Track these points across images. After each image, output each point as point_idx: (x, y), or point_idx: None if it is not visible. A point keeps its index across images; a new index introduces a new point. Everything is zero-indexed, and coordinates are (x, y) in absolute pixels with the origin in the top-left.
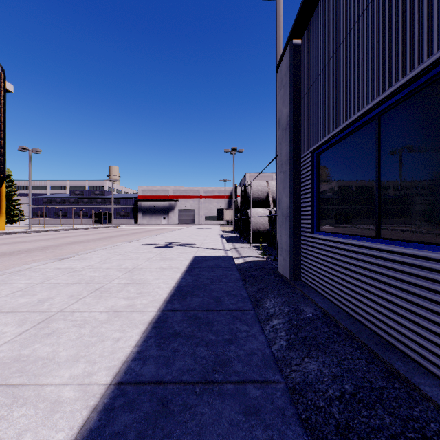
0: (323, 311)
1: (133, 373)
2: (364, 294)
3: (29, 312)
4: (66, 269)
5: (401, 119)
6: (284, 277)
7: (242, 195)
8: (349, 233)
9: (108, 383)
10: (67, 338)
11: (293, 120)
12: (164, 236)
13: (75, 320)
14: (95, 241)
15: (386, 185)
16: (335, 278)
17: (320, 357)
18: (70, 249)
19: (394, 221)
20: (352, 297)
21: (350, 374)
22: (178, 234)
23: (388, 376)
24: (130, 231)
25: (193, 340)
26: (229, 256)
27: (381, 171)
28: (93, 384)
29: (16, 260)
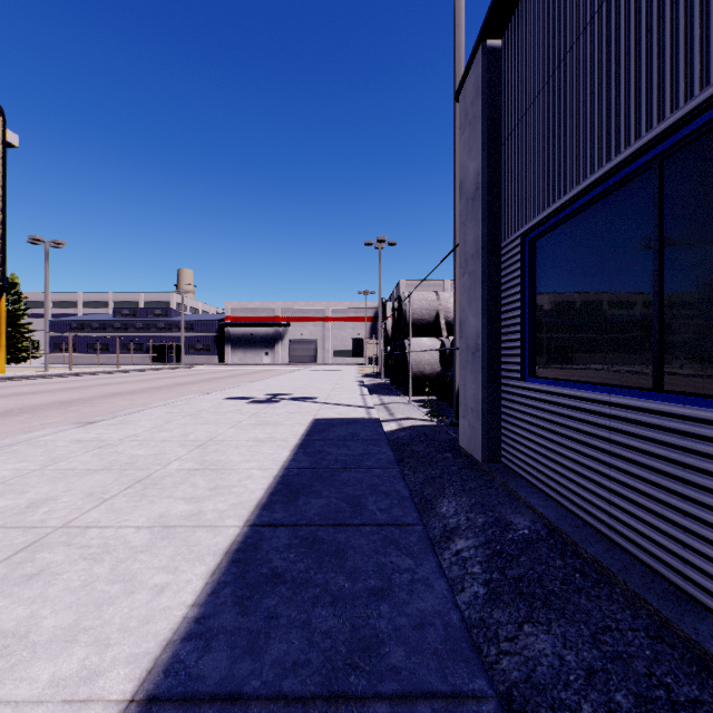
0: (548, 523)
1: (182, 673)
2: (630, 497)
3: (6, 528)
4: (91, 443)
5: (711, 163)
6: (470, 456)
7: (394, 316)
8: (596, 381)
9: (127, 700)
10: (64, 586)
11: (487, 181)
12: (266, 383)
13: (87, 544)
14: (150, 392)
15: (675, 290)
16: (570, 464)
17: (555, 623)
18: (107, 406)
19: (693, 360)
20: (604, 500)
21: (621, 666)
22: (289, 379)
23: (699, 672)
24: (210, 375)
25: (307, 591)
26: (373, 419)
27: (664, 265)
28: (94, 702)
29: (12, 425)
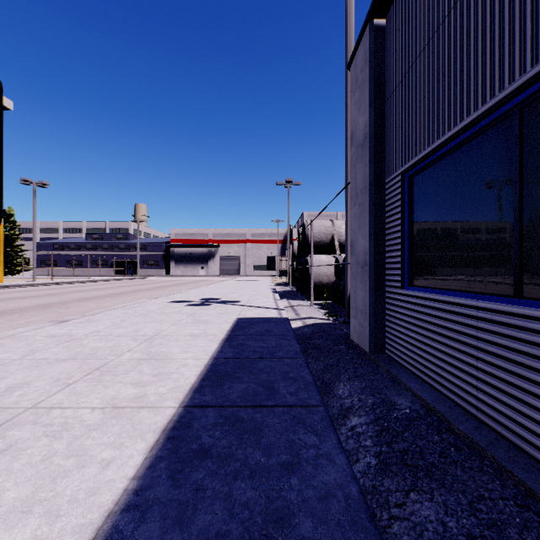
0: (425, 404)
1: None
2: (494, 384)
3: None
4: (62, 337)
5: None
6: (360, 348)
7: (299, 239)
8: (464, 289)
9: None
10: (27, 460)
11: (373, 131)
12: (201, 290)
13: (50, 423)
14: (112, 297)
15: (533, 214)
16: (442, 356)
17: (436, 492)
18: (78, 308)
19: None
20: (472, 386)
21: (496, 533)
22: (218, 287)
23: None
24: (159, 284)
25: (230, 465)
26: (283, 318)
27: (523, 193)
28: None
29: (4, 323)
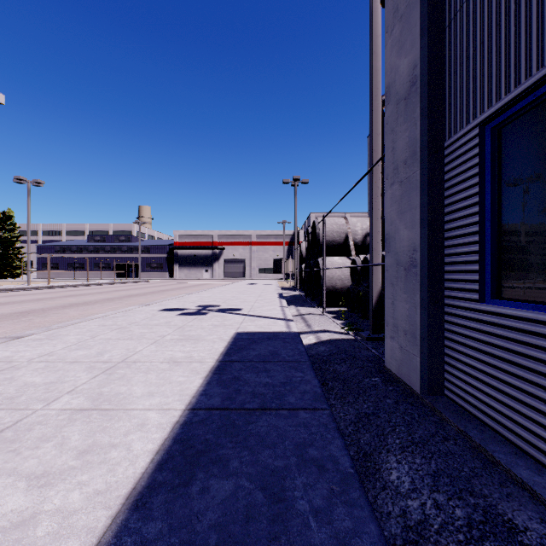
0: None
1: None
2: None
3: None
4: None
5: None
6: (402, 383)
7: (308, 239)
8: None
9: None
10: None
11: (427, 71)
12: (200, 295)
13: None
14: (103, 303)
15: None
16: None
17: None
18: (58, 316)
19: None
20: None
21: None
22: (220, 292)
23: None
24: (159, 287)
25: None
26: (293, 333)
27: None
28: None
29: None
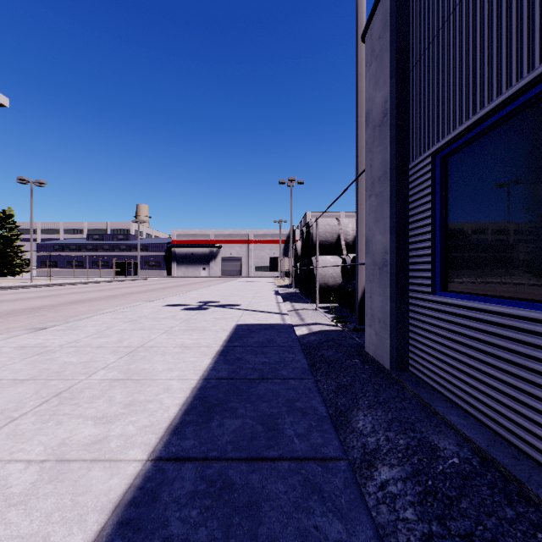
0: (476, 449)
1: None
2: None
3: None
4: (33, 349)
5: None
6: (377, 363)
7: (303, 238)
8: (529, 297)
9: None
10: None
11: (395, 107)
12: (200, 292)
13: None
14: (108, 299)
15: None
16: (497, 384)
17: None
18: (68, 312)
19: None
20: None
21: None
22: (219, 289)
23: None
24: (158, 285)
25: None
26: (287, 325)
27: None
28: None
29: None
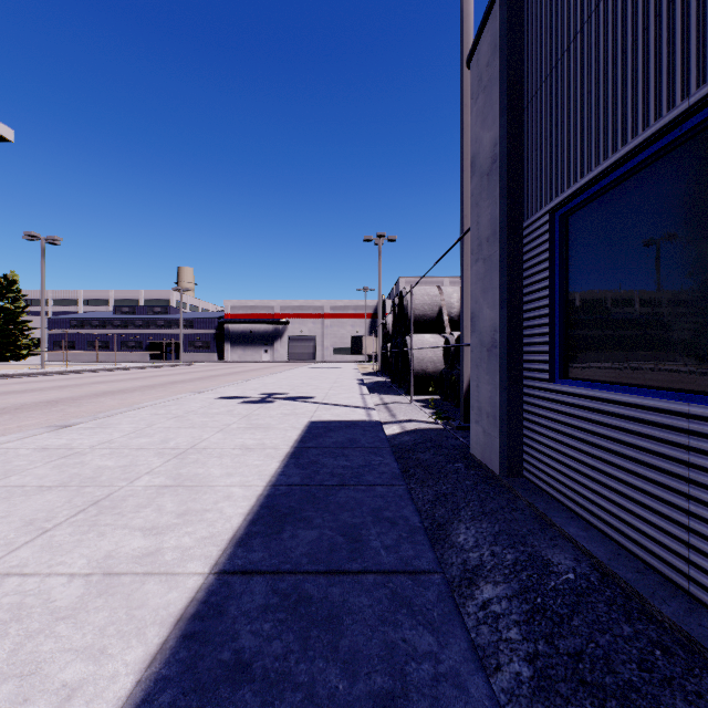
0: (596, 563)
1: None
2: None
3: None
4: (57, 451)
5: None
6: (485, 468)
7: (395, 312)
8: (659, 384)
9: None
10: None
11: (506, 151)
12: (262, 381)
13: None
14: (143, 391)
15: None
16: (622, 487)
17: None
18: (94, 406)
19: None
20: (678, 541)
21: None
22: (286, 377)
23: None
24: (208, 372)
25: (283, 700)
26: (374, 422)
27: None
28: None
29: None
